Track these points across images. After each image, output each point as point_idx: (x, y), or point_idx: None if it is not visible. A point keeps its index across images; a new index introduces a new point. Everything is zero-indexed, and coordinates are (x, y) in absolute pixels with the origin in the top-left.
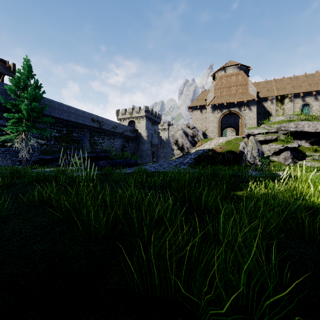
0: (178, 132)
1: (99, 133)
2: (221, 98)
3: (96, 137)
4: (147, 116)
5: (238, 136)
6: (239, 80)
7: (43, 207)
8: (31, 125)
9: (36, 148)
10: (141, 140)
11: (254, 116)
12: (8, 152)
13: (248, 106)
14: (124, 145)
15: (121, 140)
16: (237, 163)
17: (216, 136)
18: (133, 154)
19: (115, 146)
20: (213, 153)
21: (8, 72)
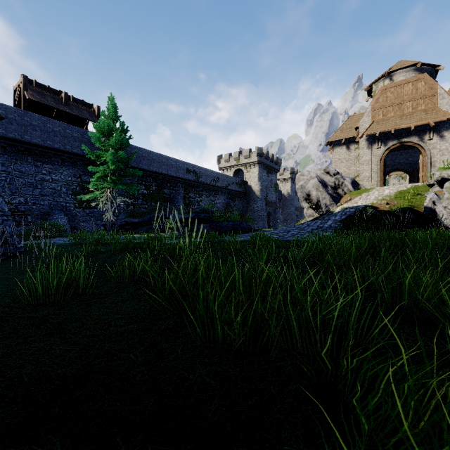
0: (310, 182)
1: (196, 188)
2: (385, 123)
3: (192, 193)
4: (260, 161)
5: (419, 184)
6: (419, 89)
7: (136, 287)
8: (117, 179)
9: (122, 209)
10: (252, 197)
11: (449, 148)
12: (93, 214)
13: (437, 131)
14: (229, 203)
15: (224, 197)
16: (422, 228)
17: (376, 186)
18: (240, 216)
19: (217, 206)
20: (374, 212)
21: (92, 117)
